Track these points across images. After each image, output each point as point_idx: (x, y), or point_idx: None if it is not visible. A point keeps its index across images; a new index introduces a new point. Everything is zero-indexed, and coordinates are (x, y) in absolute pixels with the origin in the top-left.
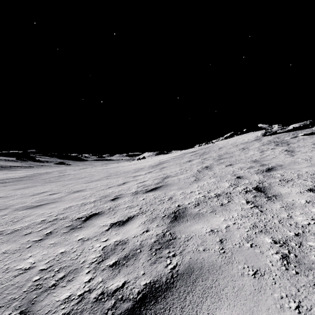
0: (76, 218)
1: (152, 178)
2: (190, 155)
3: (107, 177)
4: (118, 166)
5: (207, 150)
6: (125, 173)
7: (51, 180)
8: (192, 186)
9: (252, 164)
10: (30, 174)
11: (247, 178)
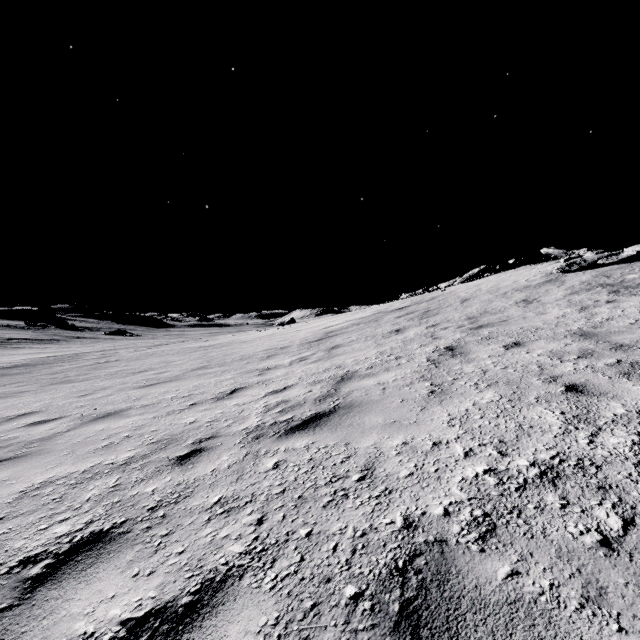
0: (15, 563)
1: (308, 380)
2: (395, 316)
3: (197, 372)
4: (232, 340)
5: (433, 305)
6: (243, 361)
7: (68, 377)
8: (429, 416)
9: (581, 342)
10: (37, 358)
11: (606, 393)
